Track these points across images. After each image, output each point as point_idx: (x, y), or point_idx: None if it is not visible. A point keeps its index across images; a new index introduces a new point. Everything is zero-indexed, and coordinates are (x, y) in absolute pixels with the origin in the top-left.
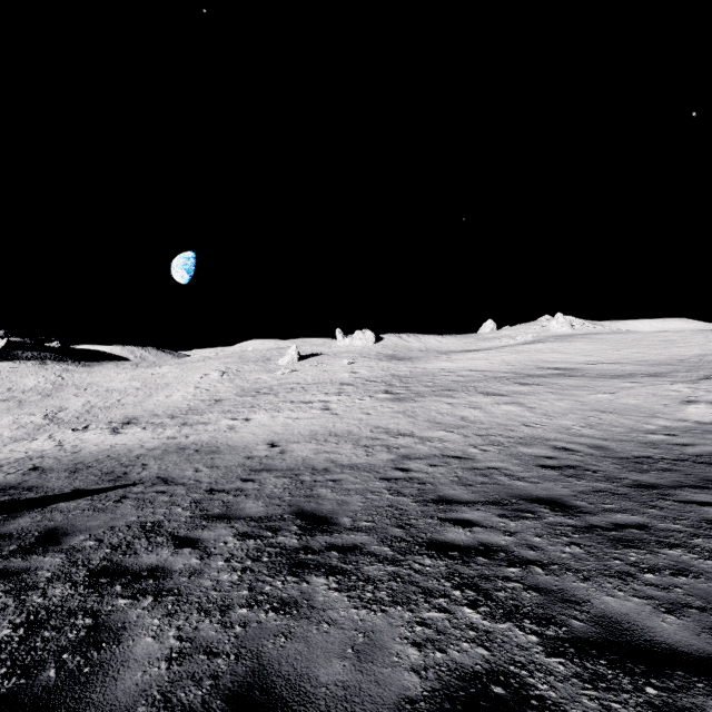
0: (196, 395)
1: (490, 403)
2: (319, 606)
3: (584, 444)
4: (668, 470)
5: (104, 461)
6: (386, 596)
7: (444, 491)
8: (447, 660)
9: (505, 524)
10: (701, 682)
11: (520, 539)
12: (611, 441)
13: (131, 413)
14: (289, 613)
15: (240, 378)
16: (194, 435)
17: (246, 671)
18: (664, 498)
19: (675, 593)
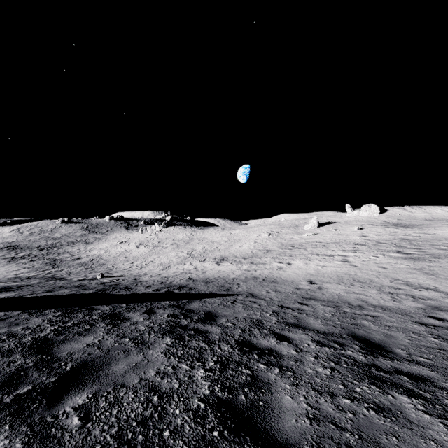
0: (255, 246)
1: None
2: (416, 422)
3: None
4: None
5: (217, 279)
6: None
7: None
8: None
9: None
10: None
11: None
12: None
13: (223, 254)
14: (388, 417)
15: (280, 237)
16: (259, 270)
17: None
18: None
19: None
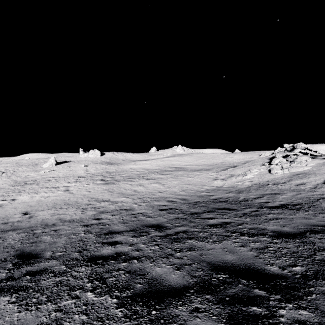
0: None
1: (147, 183)
2: None
3: (179, 198)
4: (203, 206)
5: None
6: (45, 298)
7: (113, 227)
8: None
9: (132, 240)
10: (175, 300)
11: (135, 246)
12: (189, 196)
13: None
14: None
15: (15, 175)
16: None
17: None
18: (197, 218)
19: (184, 259)
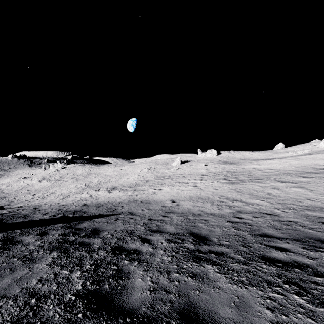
0: (138, 178)
1: (284, 186)
2: (212, 279)
3: None
4: None
5: (107, 203)
6: (245, 280)
7: (264, 230)
8: (290, 321)
9: (307, 253)
10: None
11: (319, 262)
12: None
13: (114, 185)
14: (198, 280)
15: (156, 171)
16: (139, 195)
17: (184, 303)
18: None
19: None
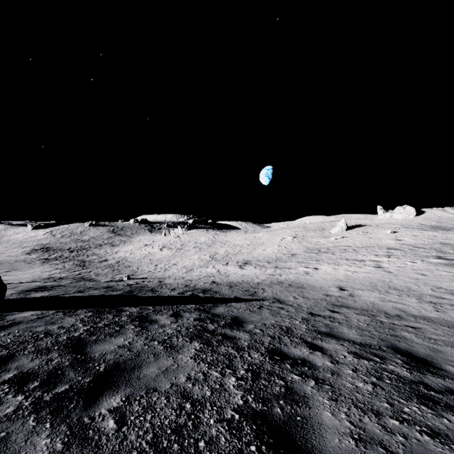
0: (279, 250)
1: None
2: None
3: None
4: None
5: (242, 283)
6: None
7: None
8: None
9: None
10: None
11: None
12: None
13: (246, 258)
14: (447, 445)
15: (305, 241)
16: (284, 275)
17: None
18: None
19: None
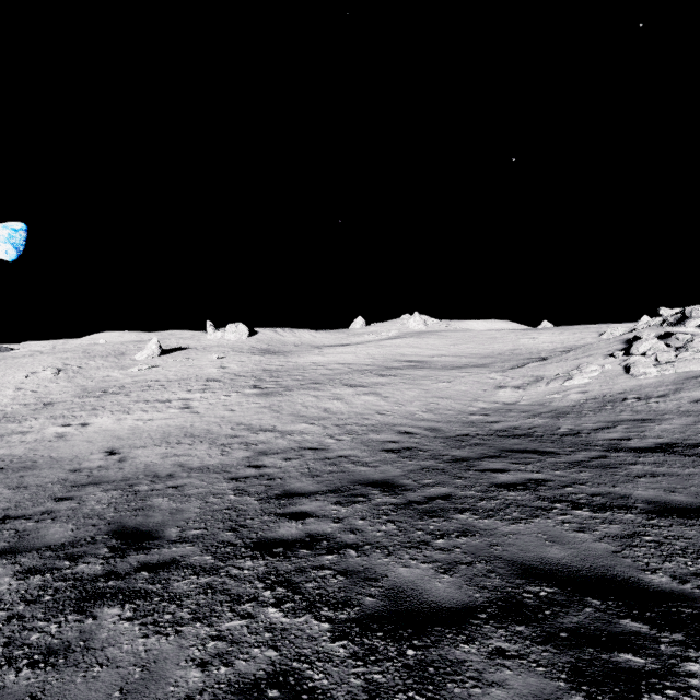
0: (16, 398)
1: (352, 394)
2: (98, 645)
3: (423, 427)
4: (478, 444)
5: None
6: (188, 614)
7: (291, 484)
8: (231, 673)
9: (337, 511)
10: (451, 632)
11: (346, 524)
12: (443, 423)
13: None
14: (53, 664)
15: (83, 376)
16: (3, 449)
17: None
18: (469, 469)
19: (455, 553)
